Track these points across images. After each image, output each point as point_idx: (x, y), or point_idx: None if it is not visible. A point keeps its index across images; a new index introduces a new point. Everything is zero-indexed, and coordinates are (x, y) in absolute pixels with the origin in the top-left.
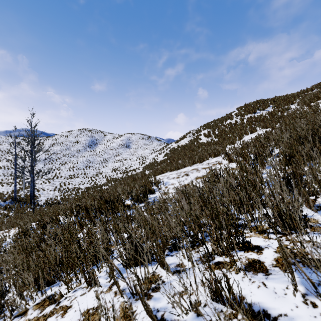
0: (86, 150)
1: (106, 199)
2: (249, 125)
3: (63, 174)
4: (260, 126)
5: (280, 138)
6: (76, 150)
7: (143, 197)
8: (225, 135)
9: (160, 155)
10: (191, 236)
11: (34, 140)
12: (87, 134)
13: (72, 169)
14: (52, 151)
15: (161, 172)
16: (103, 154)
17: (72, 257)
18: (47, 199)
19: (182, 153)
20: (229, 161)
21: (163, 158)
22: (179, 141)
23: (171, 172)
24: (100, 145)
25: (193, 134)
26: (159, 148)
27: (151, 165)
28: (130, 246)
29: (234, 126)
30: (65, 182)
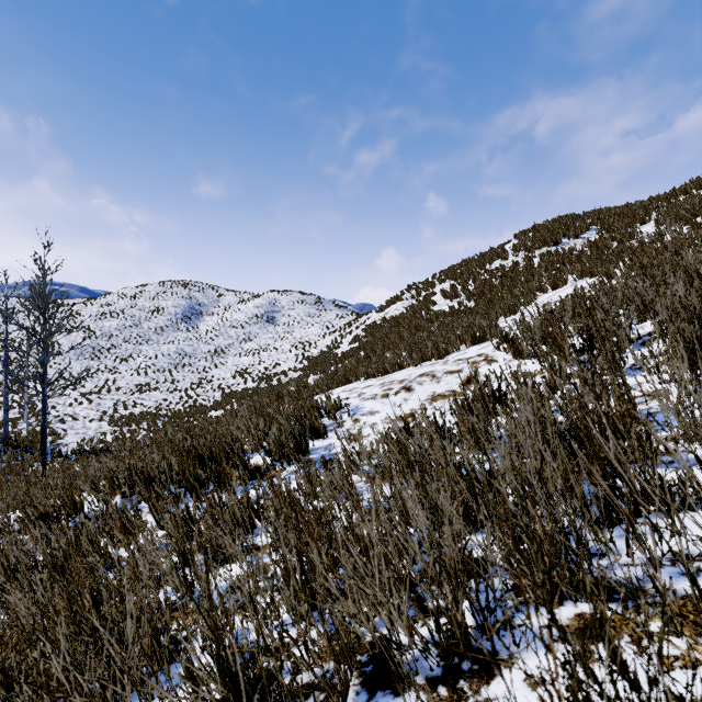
0: (177, 328)
1: (201, 453)
2: (547, 270)
3: (124, 382)
4: (574, 273)
5: (656, 295)
6: (154, 328)
7: (296, 448)
8: (493, 293)
9: (342, 339)
10: (444, 634)
11: (45, 304)
12: (179, 293)
13: (144, 372)
14: (100, 331)
15: (344, 380)
16: (215, 337)
17: (49, 671)
18: (82, 442)
19: (394, 336)
20: (514, 356)
21: (350, 346)
22: (386, 309)
23: (369, 380)
24: (208, 316)
25: (418, 293)
26: (341, 323)
27: (322, 362)
28: (216, 681)
29: (511, 273)
30: (127, 402)
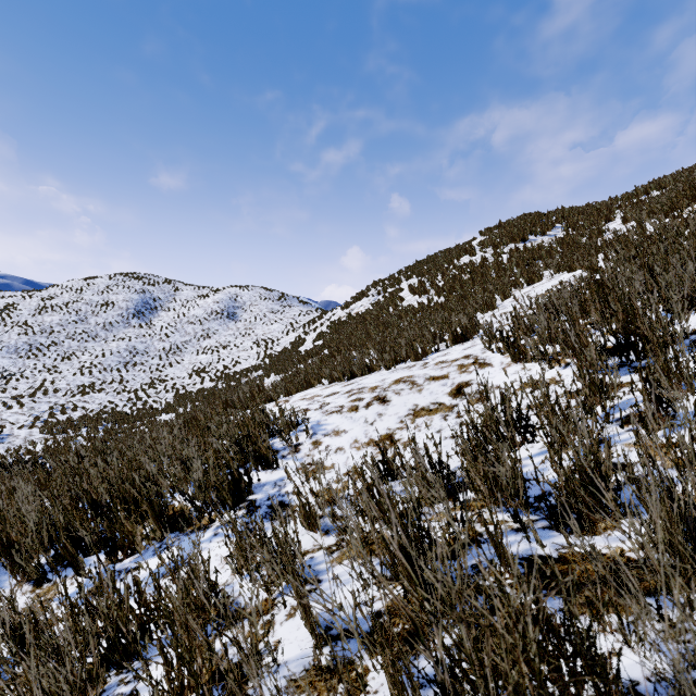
0: (128, 323)
1: (95, 498)
2: (518, 266)
3: (64, 383)
4: (551, 267)
5: None
6: (102, 323)
7: (231, 490)
8: (465, 288)
9: (306, 336)
10: None
11: None
12: (131, 286)
13: (88, 371)
14: (40, 326)
15: (304, 383)
16: (171, 333)
17: None
18: (5, 453)
19: (360, 333)
20: (515, 358)
21: (314, 343)
22: (352, 305)
23: (333, 385)
24: (163, 312)
25: (384, 289)
26: (306, 320)
27: (284, 360)
28: None
29: (481, 268)
30: (66, 405)
